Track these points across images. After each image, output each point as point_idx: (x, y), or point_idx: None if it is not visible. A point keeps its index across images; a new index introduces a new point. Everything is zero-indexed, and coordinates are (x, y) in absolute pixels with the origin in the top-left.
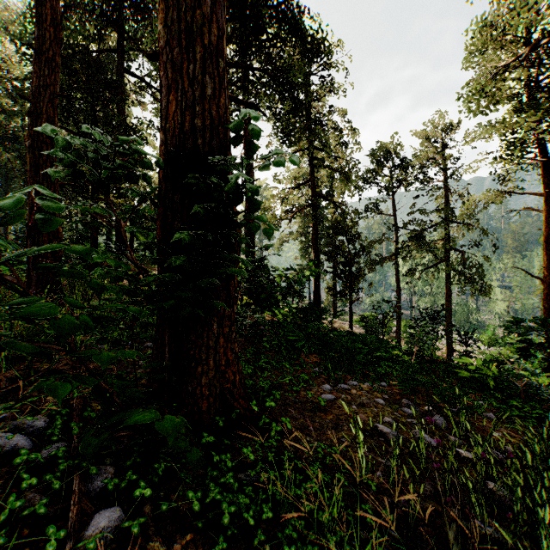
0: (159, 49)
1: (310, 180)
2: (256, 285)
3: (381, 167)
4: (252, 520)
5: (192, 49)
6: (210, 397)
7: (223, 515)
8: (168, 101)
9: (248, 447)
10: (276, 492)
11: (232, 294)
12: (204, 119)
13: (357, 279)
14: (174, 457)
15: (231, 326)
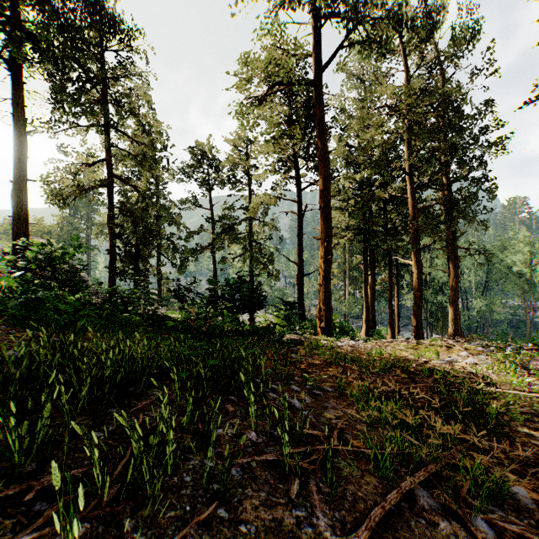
0: None
1: (105, 160)
2: None
3: (200, 163)
4: None
5: None
6: None
7: None
8: None
9: None
10: None
11: None
12: None
13: (182, 268)
14: None
15: None
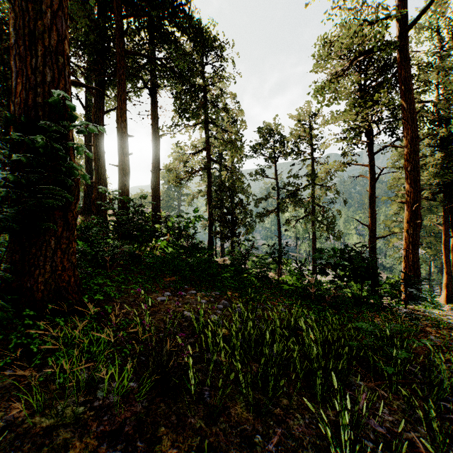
0: (11, 44)
1: (206, 148)
2: (134, 225)
3: (267, 140)
4: (36, 349)
5: (34, 48)
6: (45, 291)
7: (11, 344)
8: (17, 83)
9: (62, 318)
10: (66, 339)
11: (71, 221)
12: (45, 97)
13: (250, 228)
14: (1, 324)
15: (69, 244)
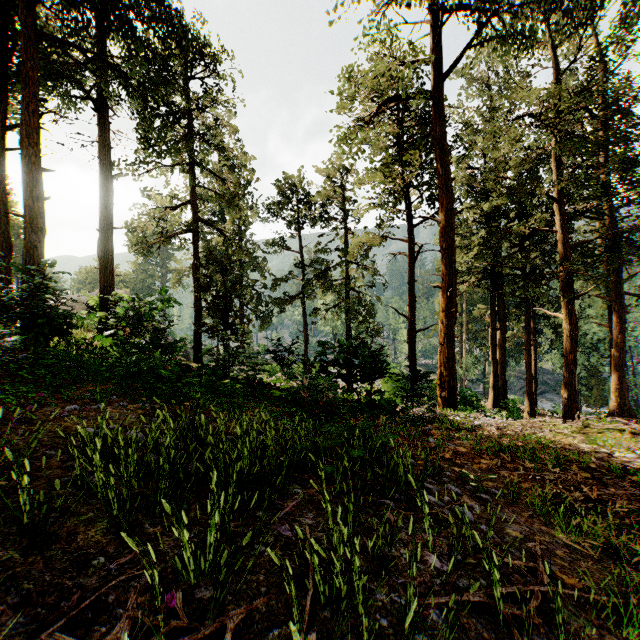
0: None
1: (190, 202)
2: (36, 309)
3: (288, 199)
4: None
5: None
6: None
7: None
8: None
9: None
10: None
11: None
12: None
13: (267, 320)
14: None
15: None
